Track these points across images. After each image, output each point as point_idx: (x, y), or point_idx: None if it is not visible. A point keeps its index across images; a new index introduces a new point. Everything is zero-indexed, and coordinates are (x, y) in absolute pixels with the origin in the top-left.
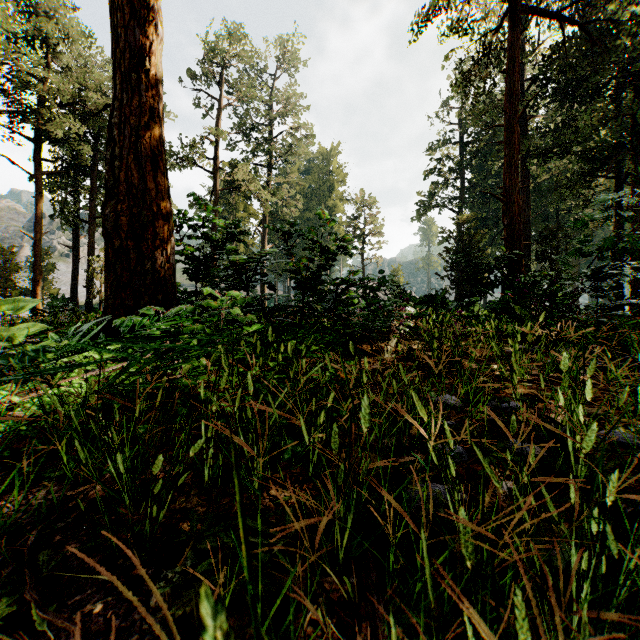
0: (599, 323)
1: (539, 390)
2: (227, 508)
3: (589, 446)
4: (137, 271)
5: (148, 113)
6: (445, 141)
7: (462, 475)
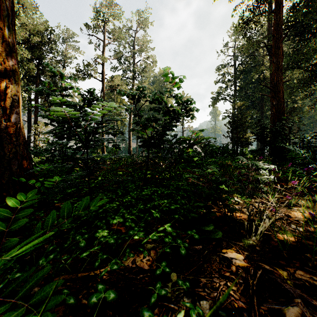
0: None
1: None
2: None
3: None
4: None
5: None
6: (226, 65)
7: None
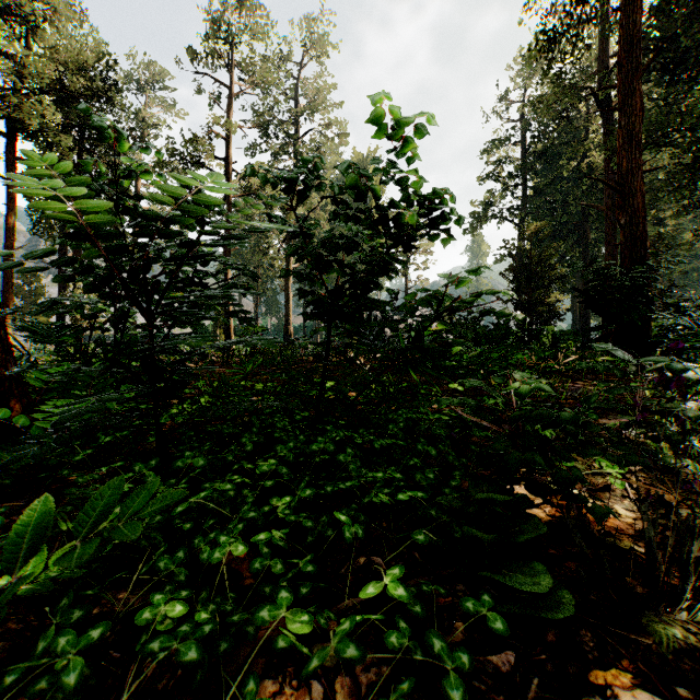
0: None
1: None
2: None
3: None
4: None
5: None
6: (504, 140)
7: None
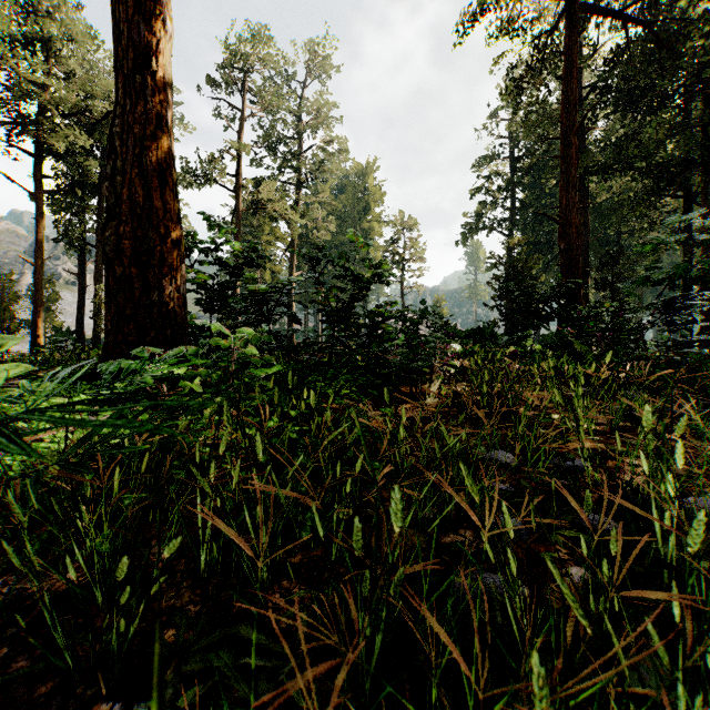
0: (671, 361)
1: (607, 444)
2: (226, 606)
3: (697, 543)
4: (142, 302)
5: (155, 121)
6: (494, 156)
7: (521, 559)
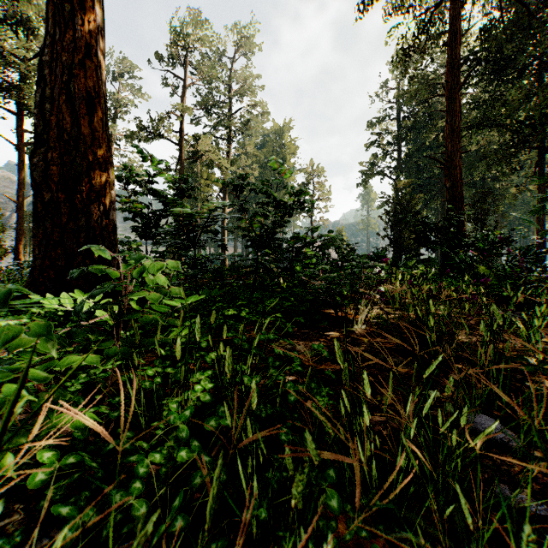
0: None
1: None
2: None
3: None
4: (69, 227)
5: (83, 50)
6: (384, 117)
7: None
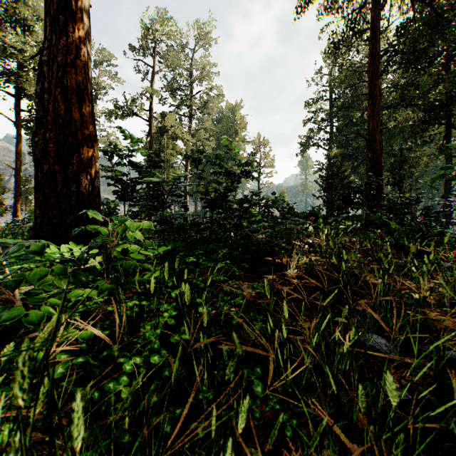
0: None
1: None
2: None
3: None
4: (63, 192)
5: (74, 52)
6: (319, 98)
7: None
